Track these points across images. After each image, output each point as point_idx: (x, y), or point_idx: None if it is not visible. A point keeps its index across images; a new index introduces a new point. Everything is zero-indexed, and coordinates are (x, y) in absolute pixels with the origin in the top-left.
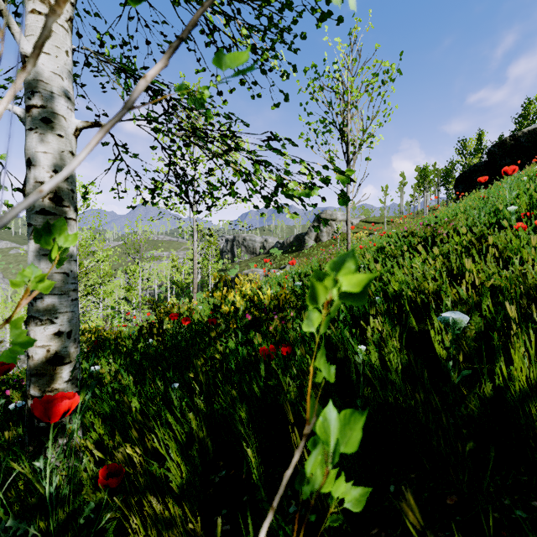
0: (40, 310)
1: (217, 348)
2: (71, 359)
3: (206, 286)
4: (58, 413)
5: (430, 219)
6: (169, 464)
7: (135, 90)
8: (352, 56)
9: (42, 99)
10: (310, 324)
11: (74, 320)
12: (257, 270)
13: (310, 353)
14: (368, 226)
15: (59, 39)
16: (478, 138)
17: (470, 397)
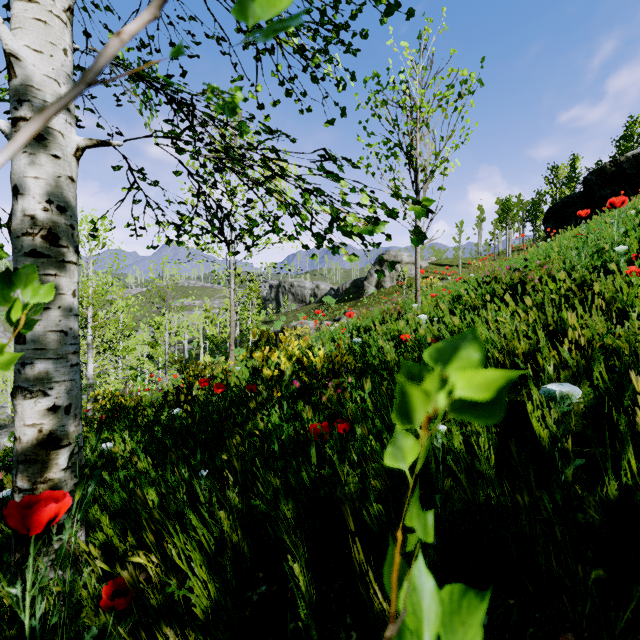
0: (30, 378)
1: (257, 422)
2: (70, 441)
3: (246, 341)
4: (40, 522)
5: (515, 261)
6: (191, 582)
7: (101, 53)
8: (422, 64)
9: (32, 110)
10: (399, 455)
11: (74, 390)
12: (306, 322)
13: (374, 432)
14: (440, 269)
15: (54, 33)
16: (571, 165)
17: (588, 499)
